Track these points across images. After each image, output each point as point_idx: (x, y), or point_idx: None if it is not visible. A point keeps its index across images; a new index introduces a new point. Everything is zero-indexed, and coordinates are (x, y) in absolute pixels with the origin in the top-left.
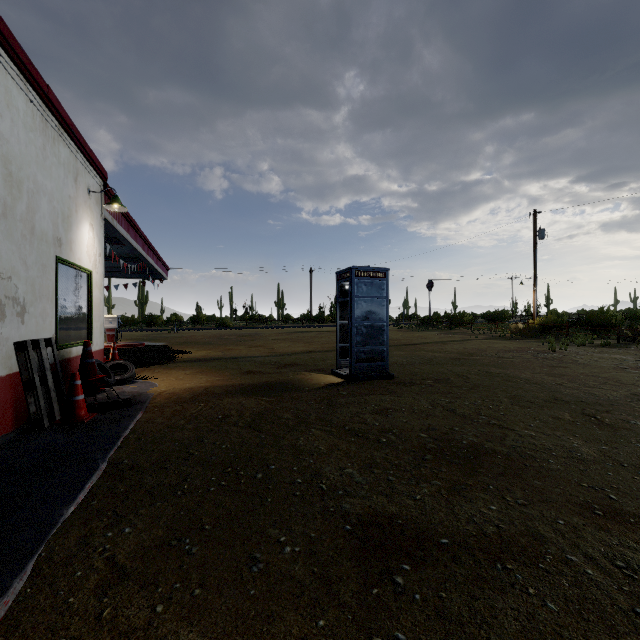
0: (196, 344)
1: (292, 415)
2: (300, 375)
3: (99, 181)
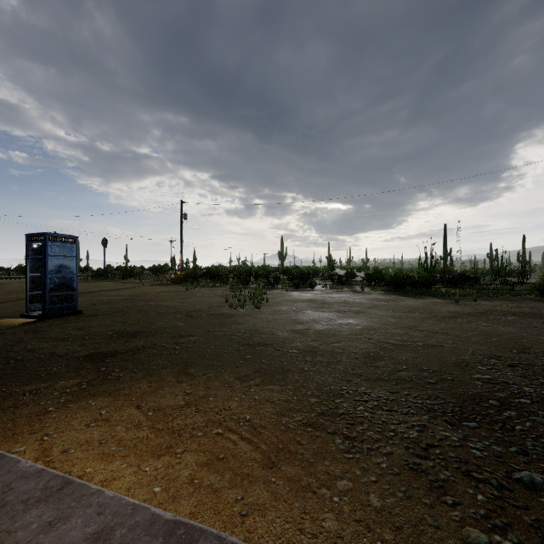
0: None
1: (6, 341)
2: None
3: None
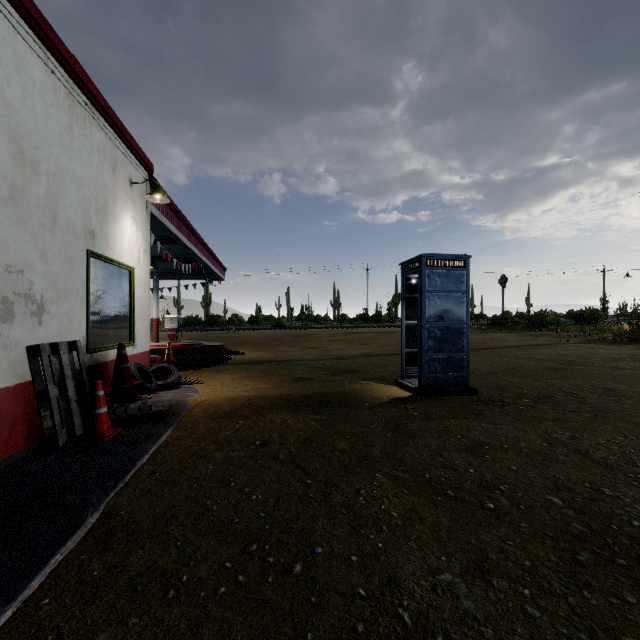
0: (251, 344)
1: (348, 445)
2: (357, 385)
3: (144, 173)
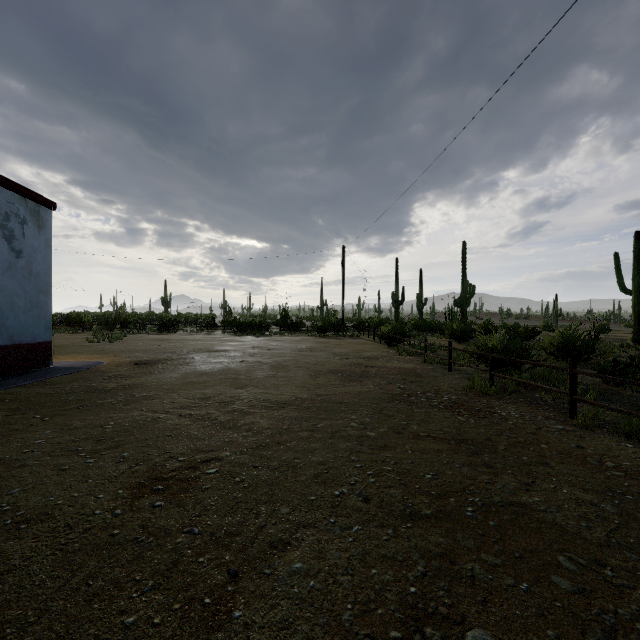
0: None
1: None
2: None
3: None
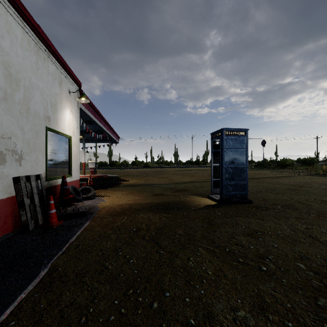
0: (132, 176)
1: (183, 231)
2: (187, 197)
3: (76, 87)
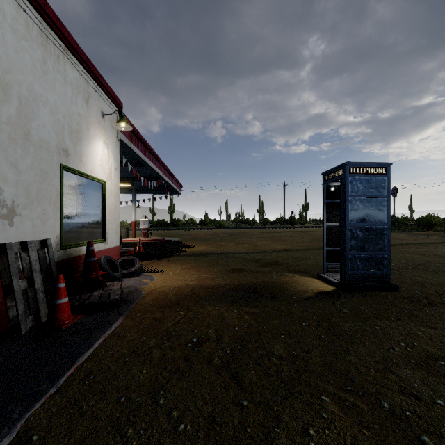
0: (199, 240)
1: (284, 348)
2: (283, 277)
3: (114, 109)
